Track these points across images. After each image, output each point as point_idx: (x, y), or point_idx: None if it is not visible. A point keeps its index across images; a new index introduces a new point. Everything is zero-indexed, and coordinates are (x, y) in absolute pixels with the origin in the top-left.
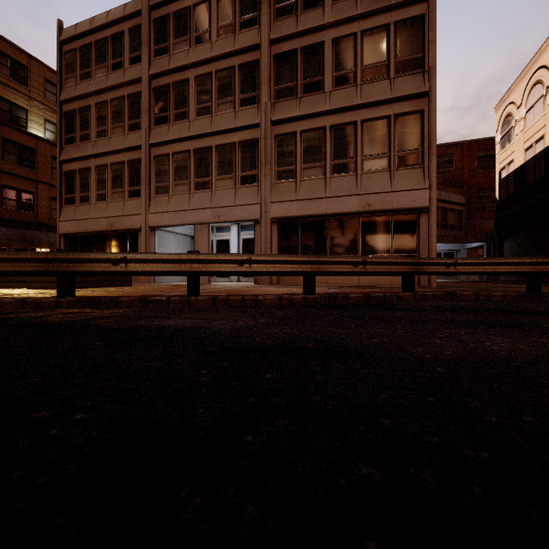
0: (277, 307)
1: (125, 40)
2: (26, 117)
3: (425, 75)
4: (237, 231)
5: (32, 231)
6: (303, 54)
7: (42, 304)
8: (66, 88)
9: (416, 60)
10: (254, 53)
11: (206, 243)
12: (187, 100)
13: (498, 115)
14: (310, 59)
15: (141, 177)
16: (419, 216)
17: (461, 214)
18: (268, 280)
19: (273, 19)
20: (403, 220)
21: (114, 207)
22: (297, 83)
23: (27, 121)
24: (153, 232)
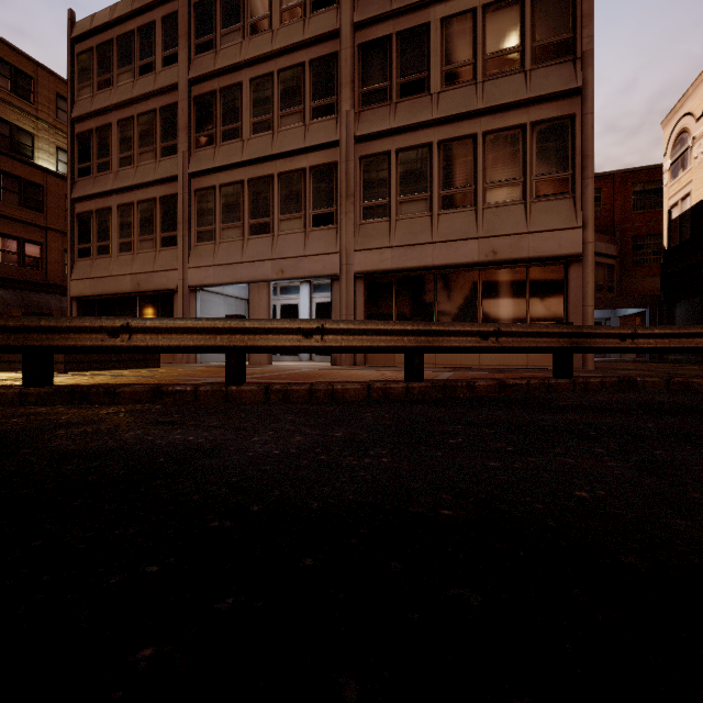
0: (365, 404)
1: (157, 34)
2: (32, 145)
3: (576, 65)
4: (308, 292)
5: (38, 294)
6: (399, 42)
7: None
8: (80, 102)
9: (563, 43)
10: (331, 43)
11: (265, 308)
12: (239, 112)
13: (667, 132)
14: (410, 48)
15: (178, 218)
16: (567, 267)
17: (611, 270)
18: (351, 360)
19: None
20: (544, 274)
21: (142, 260)
22: (391, 83)
23: (34, 149)
24: (194, 294)
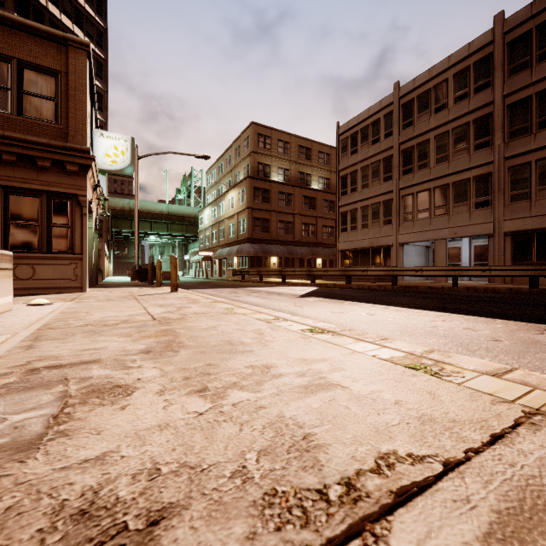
0: (508, 293)
1: (381, 123)
2: (310, 179)
3: None
4: (468, 240)
5: (315, 248)
6: (538, 98)
7: (387, 288)
8: (342, 162)
9: None
10: (487, 108)
11: (444, 253)
12: (428, 154)
13: None
14: None
15: (393, 211)
16: None
17: None
18: (501, 280)
19: (506, 77)
20: None
21: (373, 231)
22: (531, 122)
23: (311, 181)
24: (402, 247)
